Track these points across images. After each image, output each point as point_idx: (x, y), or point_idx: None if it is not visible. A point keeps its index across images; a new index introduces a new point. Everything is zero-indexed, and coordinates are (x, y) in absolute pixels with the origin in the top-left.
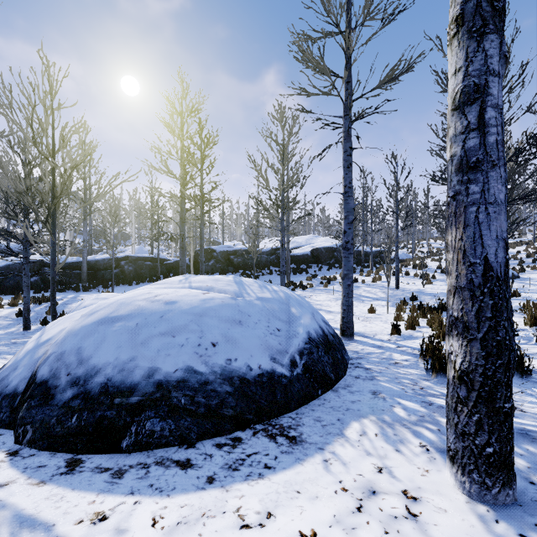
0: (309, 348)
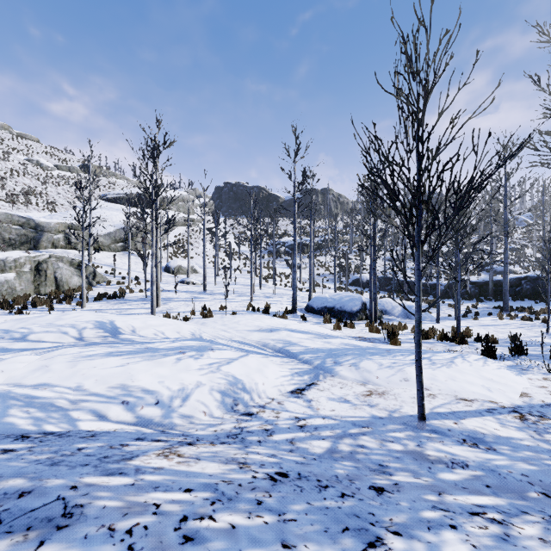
0: (323, 308)
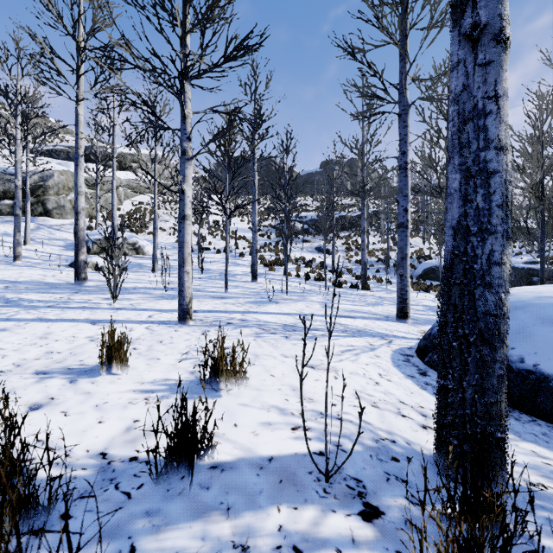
0: None
